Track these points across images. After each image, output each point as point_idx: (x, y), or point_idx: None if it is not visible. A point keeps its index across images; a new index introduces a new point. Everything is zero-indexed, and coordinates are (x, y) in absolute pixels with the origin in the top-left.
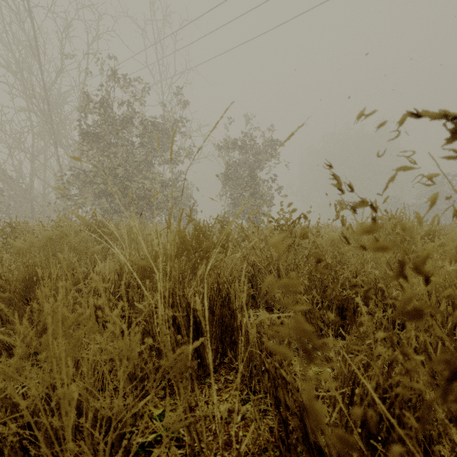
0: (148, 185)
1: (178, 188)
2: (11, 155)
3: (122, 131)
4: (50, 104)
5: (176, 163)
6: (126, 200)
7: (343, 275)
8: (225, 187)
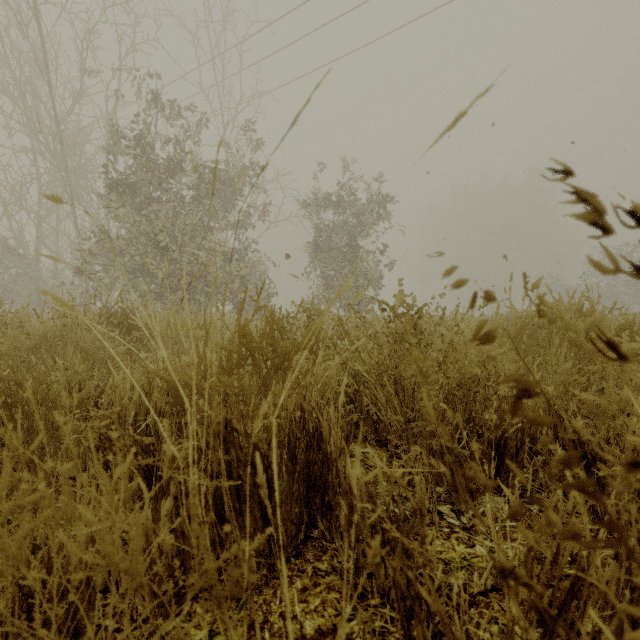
0: (204, 258)
1: (247, 263)
2: (7, 215)
3: (166, 181)
4: (63, 142)
5: (244, 228)
6: (173, 279)
7: (497, 392)
8: (313, 261)
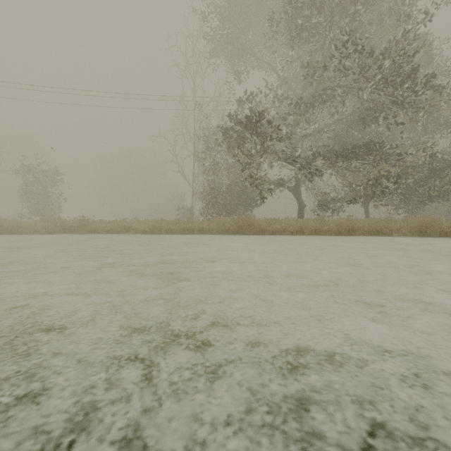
0: None
1: None
2: None
3: None
4: None
5: None
6: None
7: None
8: (26, 196)
